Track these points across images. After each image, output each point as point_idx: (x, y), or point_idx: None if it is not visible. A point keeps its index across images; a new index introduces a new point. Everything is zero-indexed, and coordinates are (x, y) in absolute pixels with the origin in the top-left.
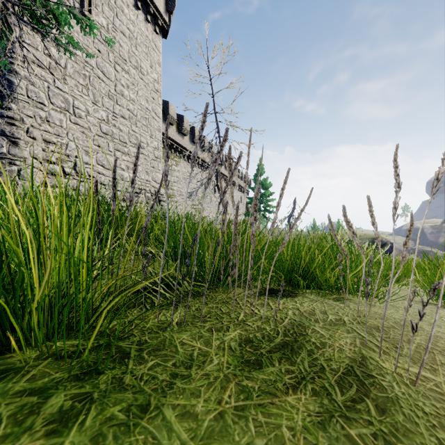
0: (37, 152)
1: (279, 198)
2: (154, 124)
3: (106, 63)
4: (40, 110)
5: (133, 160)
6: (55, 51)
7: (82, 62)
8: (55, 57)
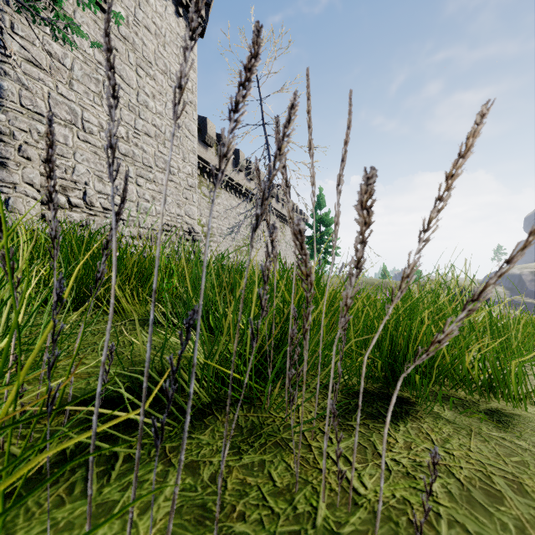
0: (32, 177)
1: (447, 200)
2: (187, 144)
3: (126, 66)
4: (38, 123)
5: (160, 189)
6: (57, 48)
7: (94, 63)
8: (58, 55)
